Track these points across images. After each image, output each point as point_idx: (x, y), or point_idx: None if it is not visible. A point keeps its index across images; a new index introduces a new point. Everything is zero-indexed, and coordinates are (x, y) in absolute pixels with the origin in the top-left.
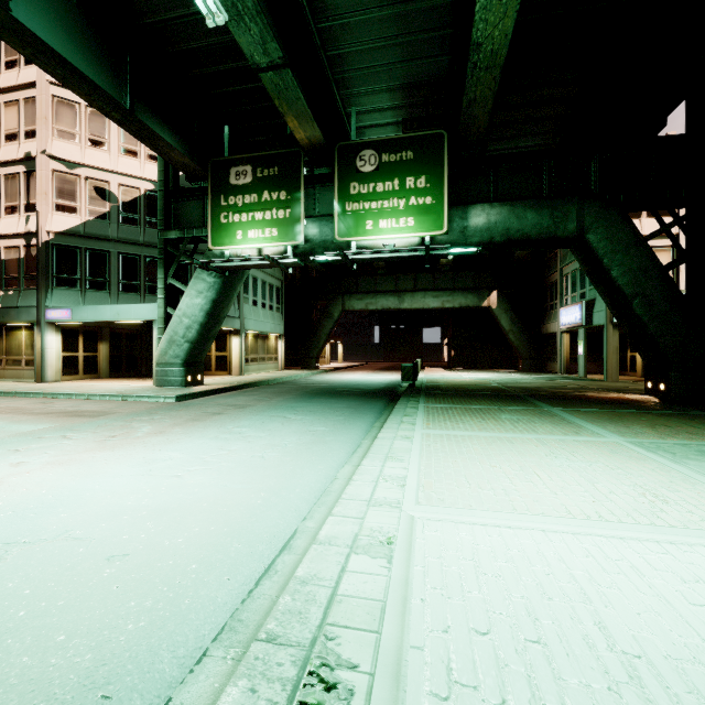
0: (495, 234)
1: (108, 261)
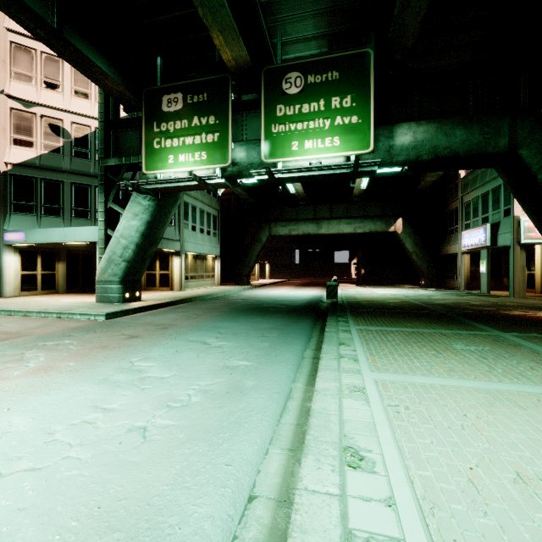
0: (421, 152)
1: (62, 190)
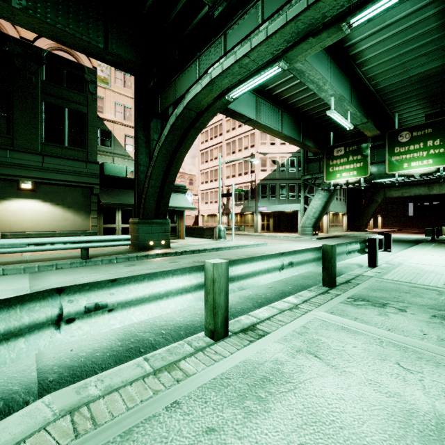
0: None
1: (276, 187)
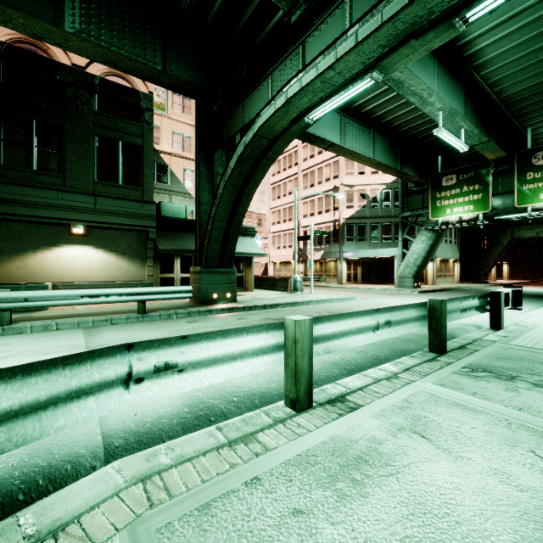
0: None
1: (365, 228)
